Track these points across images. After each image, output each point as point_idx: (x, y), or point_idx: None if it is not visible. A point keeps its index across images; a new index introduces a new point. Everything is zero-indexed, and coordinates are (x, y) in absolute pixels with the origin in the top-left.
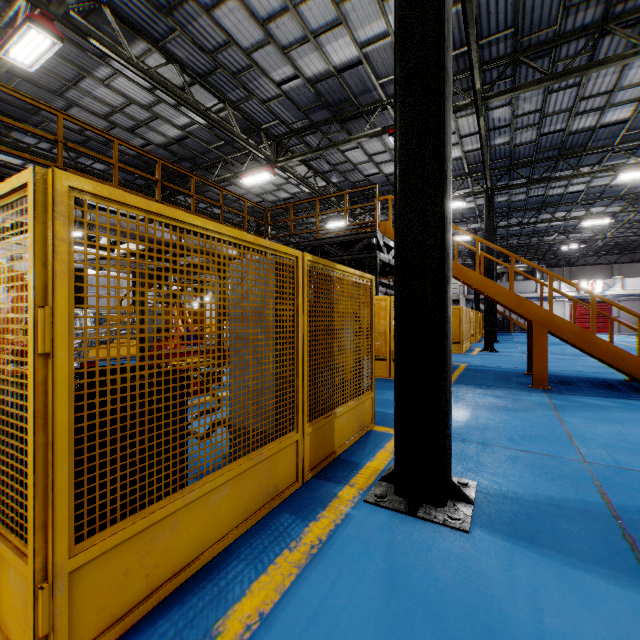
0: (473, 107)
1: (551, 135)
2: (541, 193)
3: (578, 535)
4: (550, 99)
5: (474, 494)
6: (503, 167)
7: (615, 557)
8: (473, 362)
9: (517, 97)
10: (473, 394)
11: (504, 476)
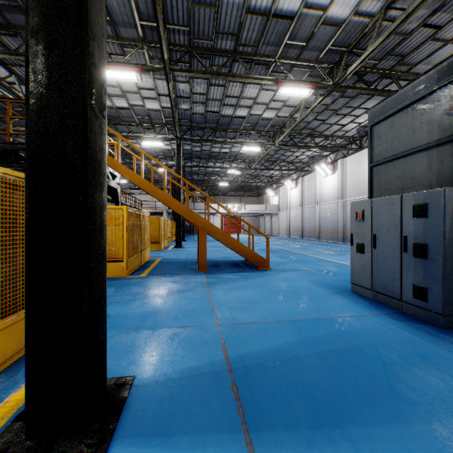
0: (164, 72)
1: (212, 113)
2: (209, 149)
3: (204, 402)
4: (211, 89)
5: (127, 393)
6: (187, 126)
7: (225, 414)
8: (166, 256)
9: (193, 80)
10: (159, 282)
11: (161, 358)
